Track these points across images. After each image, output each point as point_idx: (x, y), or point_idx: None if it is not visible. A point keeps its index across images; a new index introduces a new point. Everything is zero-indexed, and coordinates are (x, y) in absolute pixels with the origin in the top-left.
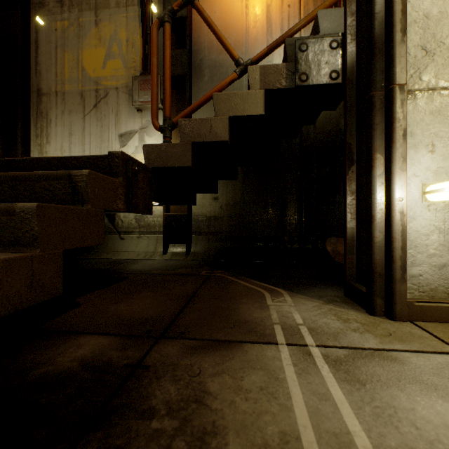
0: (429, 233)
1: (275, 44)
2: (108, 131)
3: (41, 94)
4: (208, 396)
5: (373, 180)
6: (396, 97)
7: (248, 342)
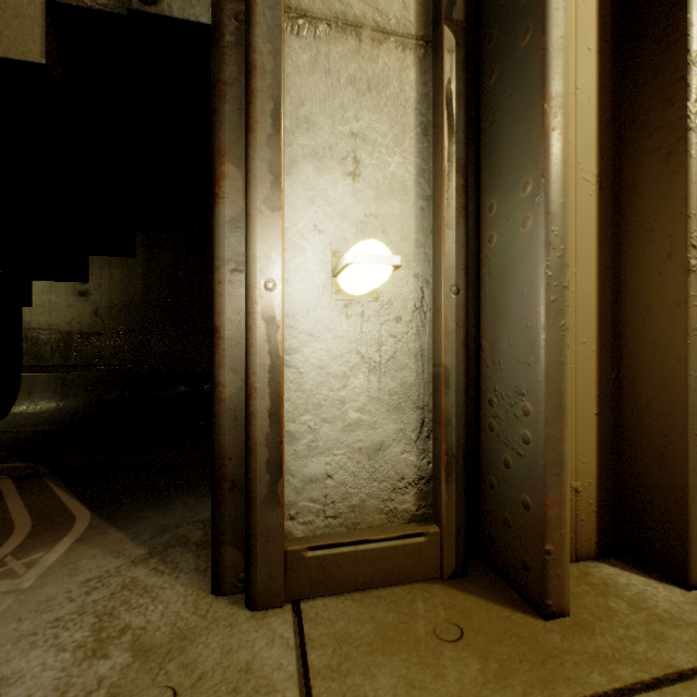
0: (349, 373)
1: None
2: None
3: None
4: None
5: (218, 233)
6: (256, 10)
7: None
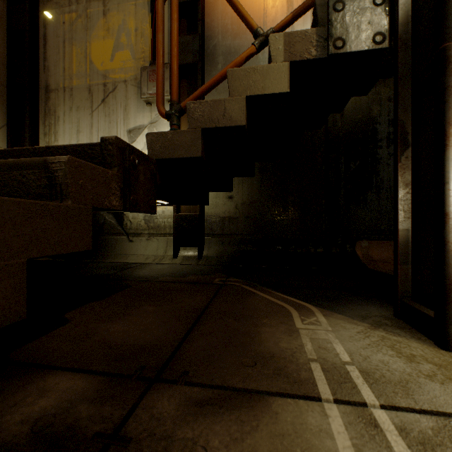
0: None
1: (302, 8)
2: (116, 127)
3: (49, 90)
4: None
5: (447, 164)
6: None
7: (276, 393)
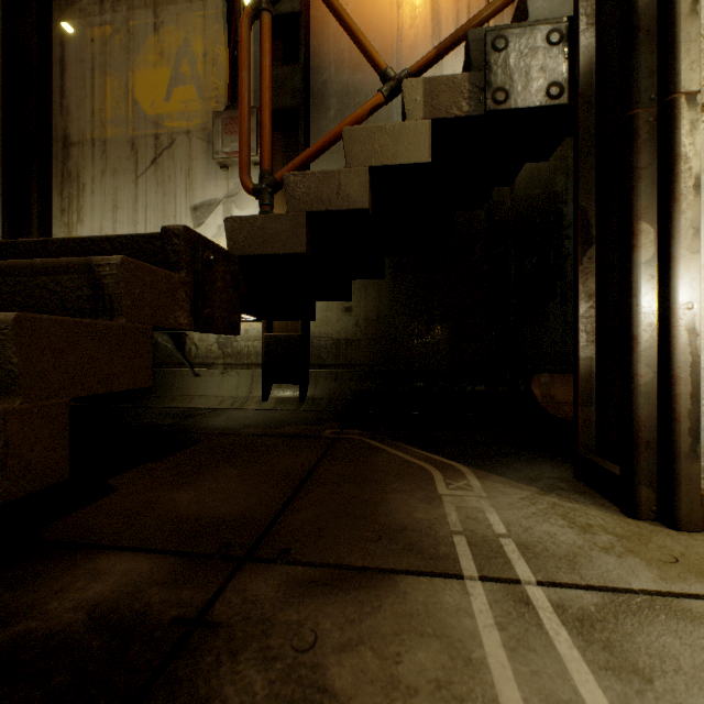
0: None
1: (449, 42)
2: (174, 202)
3: (69, 144)
4: (330, 703)
5: (635, 271)
6: (680, 117)
7: (406, 571)
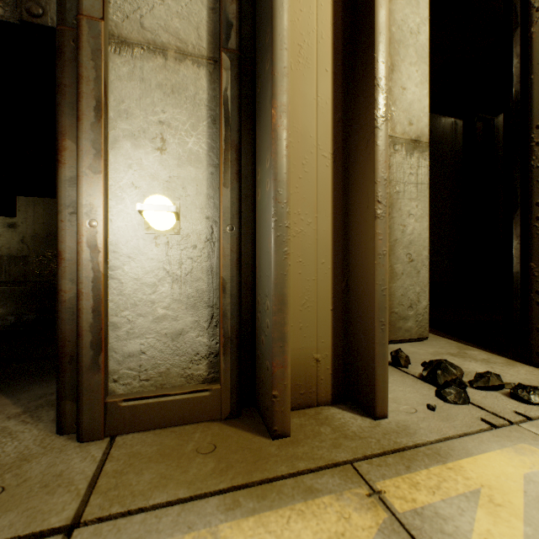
0: (158, 283)
1: None
2: None
3: None
4: None
5: (60, 187)
6: (83, 38)
7: None
